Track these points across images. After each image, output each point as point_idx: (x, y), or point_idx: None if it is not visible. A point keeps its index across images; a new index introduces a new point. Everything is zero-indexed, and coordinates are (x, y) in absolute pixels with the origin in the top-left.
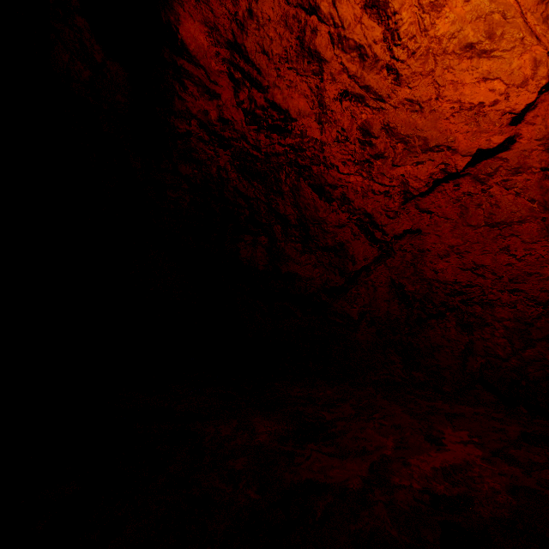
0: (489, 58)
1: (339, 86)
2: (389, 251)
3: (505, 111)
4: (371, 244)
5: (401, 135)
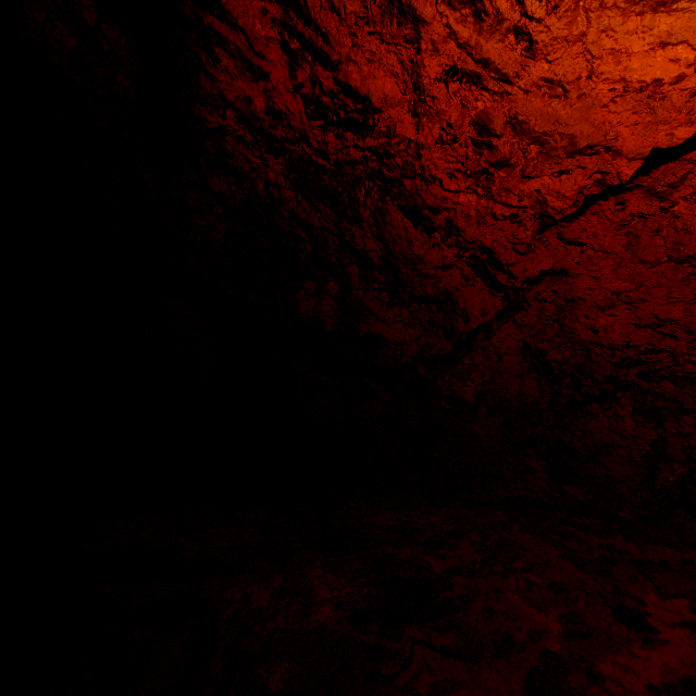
0: (670, 13)
1: (443, 60)
2: (519, 302)
3: (695, 91)
4: (491, 291)
5: (534, 133)
